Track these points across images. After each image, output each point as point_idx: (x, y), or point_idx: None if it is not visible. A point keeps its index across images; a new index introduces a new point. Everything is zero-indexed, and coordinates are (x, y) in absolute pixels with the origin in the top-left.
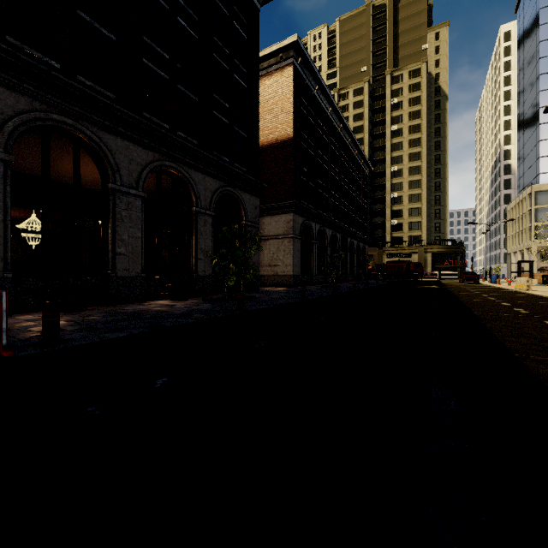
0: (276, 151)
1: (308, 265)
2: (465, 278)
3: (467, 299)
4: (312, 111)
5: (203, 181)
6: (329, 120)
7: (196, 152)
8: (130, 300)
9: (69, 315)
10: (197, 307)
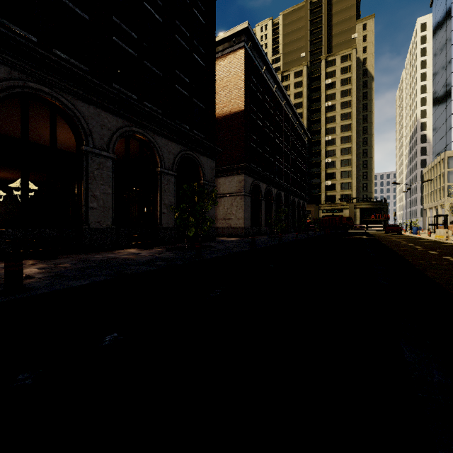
0: (230, 122)
1: (257, 219)
2: (390, 230)
3: (397, 248)
4: (260, 88)
5: (166, 146)
6: (274, 96)
7: (160, 120)
8: (101, 249)
9: (43, 263)
10: (160, 255)
